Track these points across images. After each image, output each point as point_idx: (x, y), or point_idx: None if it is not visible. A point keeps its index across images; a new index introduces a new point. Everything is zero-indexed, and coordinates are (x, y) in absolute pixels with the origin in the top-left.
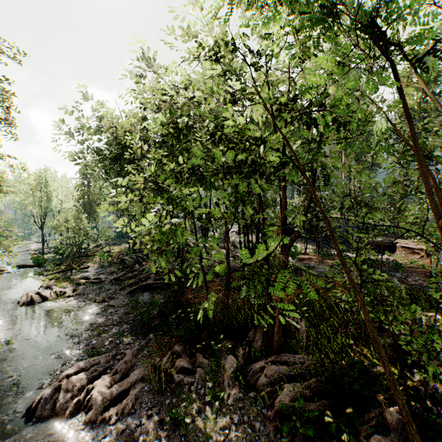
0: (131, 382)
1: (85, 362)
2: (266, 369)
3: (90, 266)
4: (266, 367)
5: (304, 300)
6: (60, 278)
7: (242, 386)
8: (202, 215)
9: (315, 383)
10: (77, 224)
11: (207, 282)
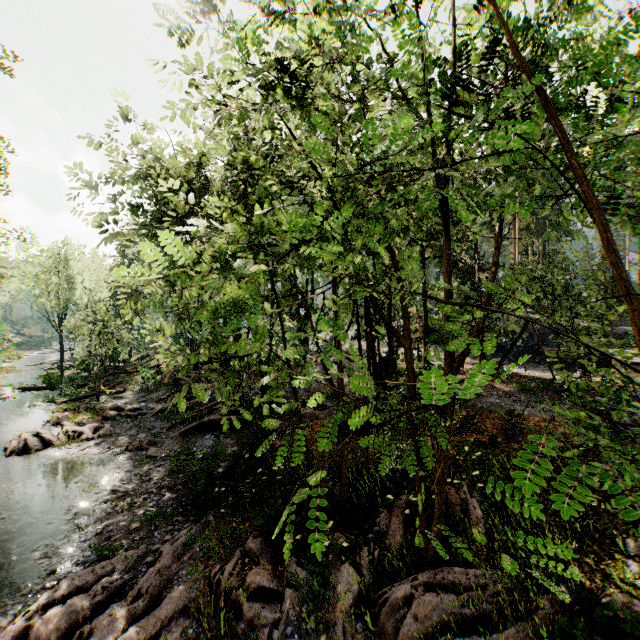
0: (163, 618)
1: (87, 573)
2: (416, 603)
3: (128, 390)
4: (415, 595)
5: (474, 457)
6: (80, 408)
7: (369, 634)
8: (298, 311)
9: (515, 637)
10: (106, 325)
11: (306, 418)
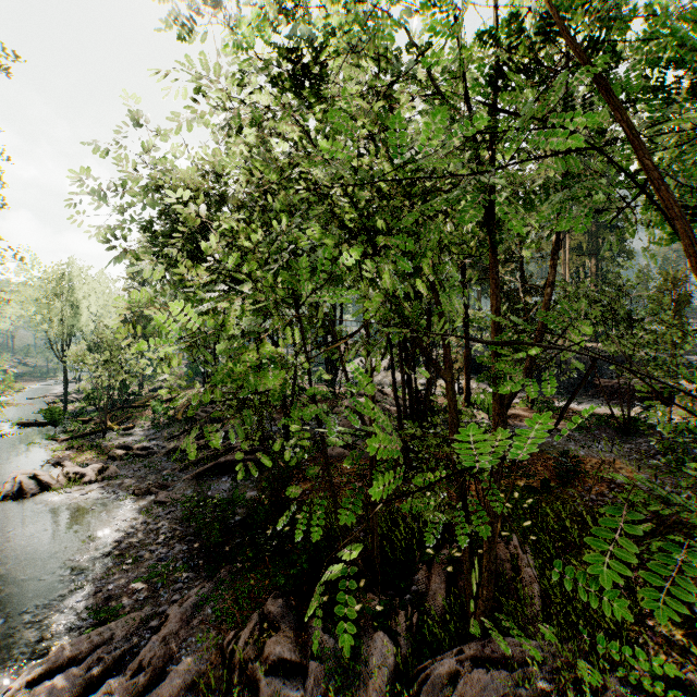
0: (167, 696)
1: (81, 640)
2: (462, 681)
3: (138, 426)
4: (461, 672)
5: (525, 505)
6: (84, 446)
7: None
8: (326, 339)
9: None
10: (113, 354)
11: (334, 458)
